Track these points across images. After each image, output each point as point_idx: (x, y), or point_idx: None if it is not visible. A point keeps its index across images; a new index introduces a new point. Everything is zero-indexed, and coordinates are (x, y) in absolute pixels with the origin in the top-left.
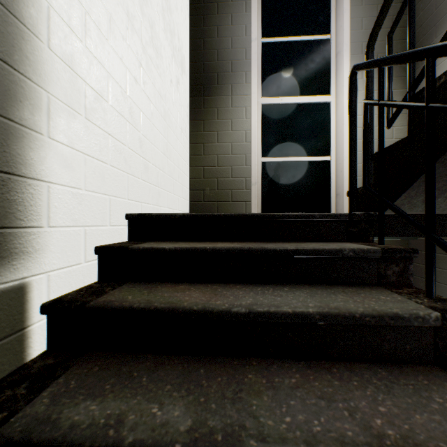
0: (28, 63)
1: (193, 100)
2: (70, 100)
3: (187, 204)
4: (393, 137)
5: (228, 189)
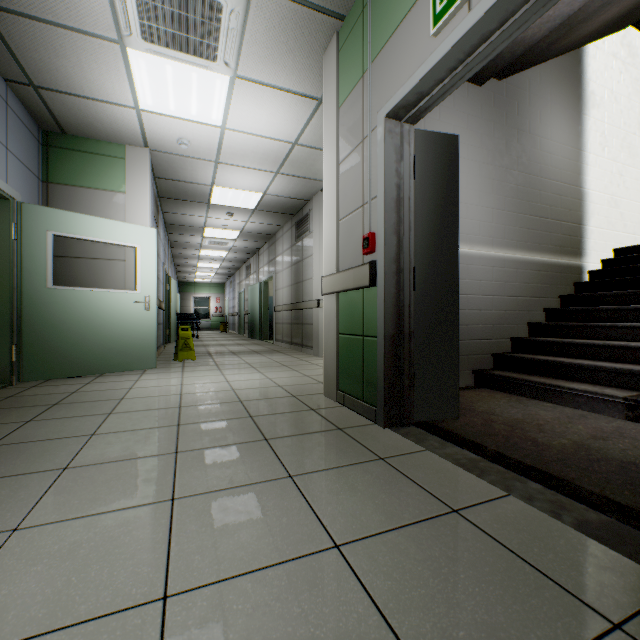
0: (584, 210)
1: None
2: (592, 213)
3: None
4: None
5: None
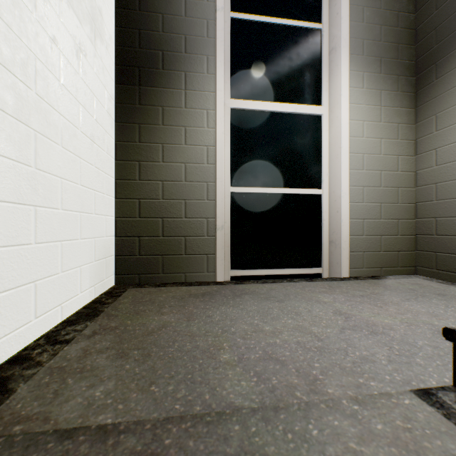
0: None
1: (121, 89)
2: None
3: (109, 263)
4: (398, 169)
5: (179, 235)
